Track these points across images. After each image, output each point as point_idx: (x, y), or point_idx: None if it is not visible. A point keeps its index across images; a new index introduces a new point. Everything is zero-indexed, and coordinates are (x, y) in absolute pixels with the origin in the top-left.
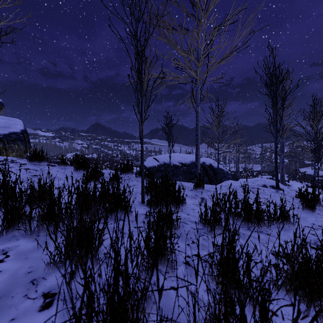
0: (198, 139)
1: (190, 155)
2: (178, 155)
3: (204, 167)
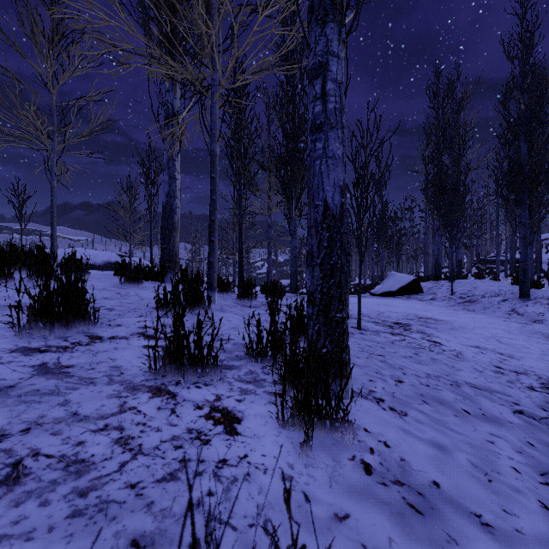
0: (54, 217)
1: (106, 252)
2: (83, 251)
3: None
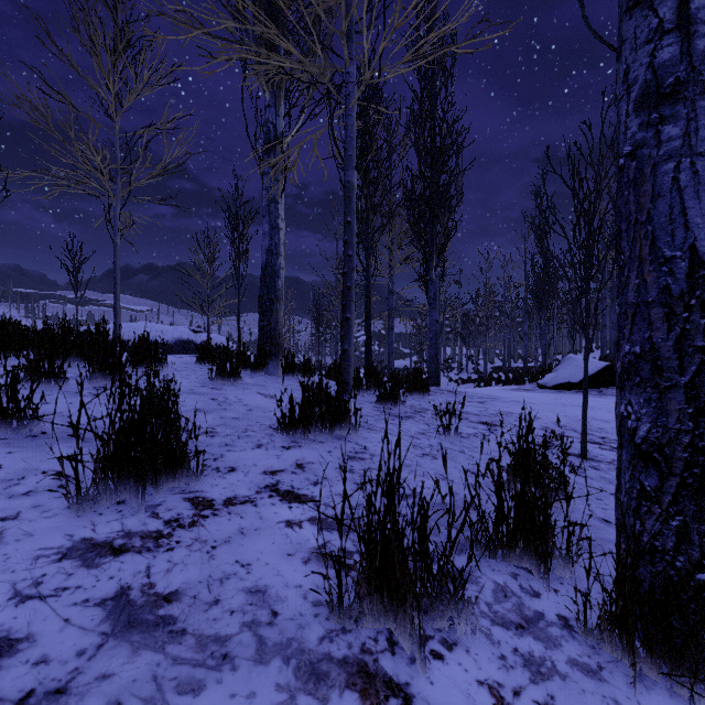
0: (117, 284)
1: (176, 327)
2: (149, 325)
3: None
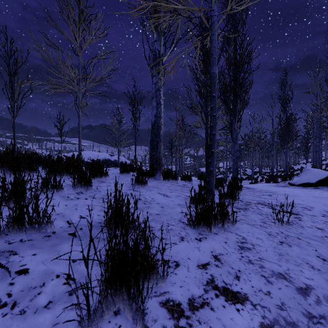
0: (80, 134)
1: (103, 153)
2: (91, 152)
3: (116, 164)
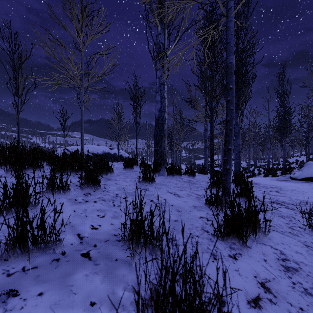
0: (82, 129)
1: (103, 146)
2: (91, 146)
3: (115, 157)
